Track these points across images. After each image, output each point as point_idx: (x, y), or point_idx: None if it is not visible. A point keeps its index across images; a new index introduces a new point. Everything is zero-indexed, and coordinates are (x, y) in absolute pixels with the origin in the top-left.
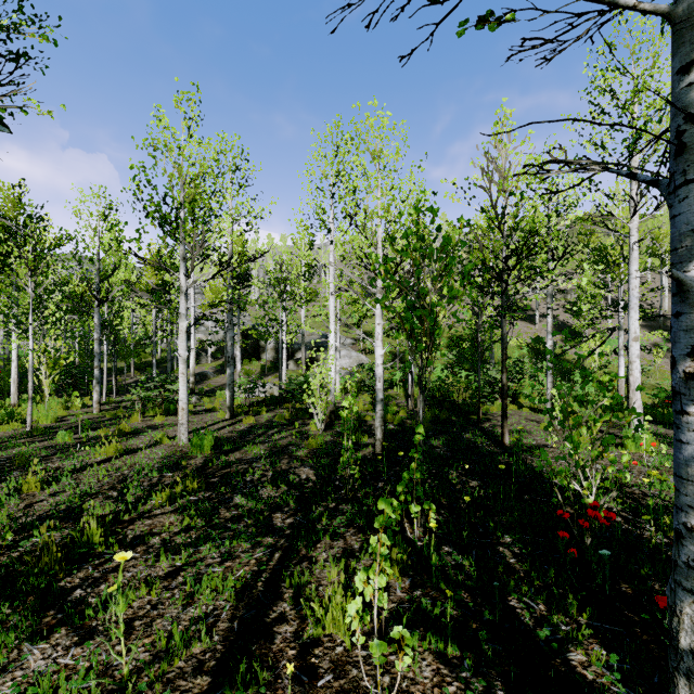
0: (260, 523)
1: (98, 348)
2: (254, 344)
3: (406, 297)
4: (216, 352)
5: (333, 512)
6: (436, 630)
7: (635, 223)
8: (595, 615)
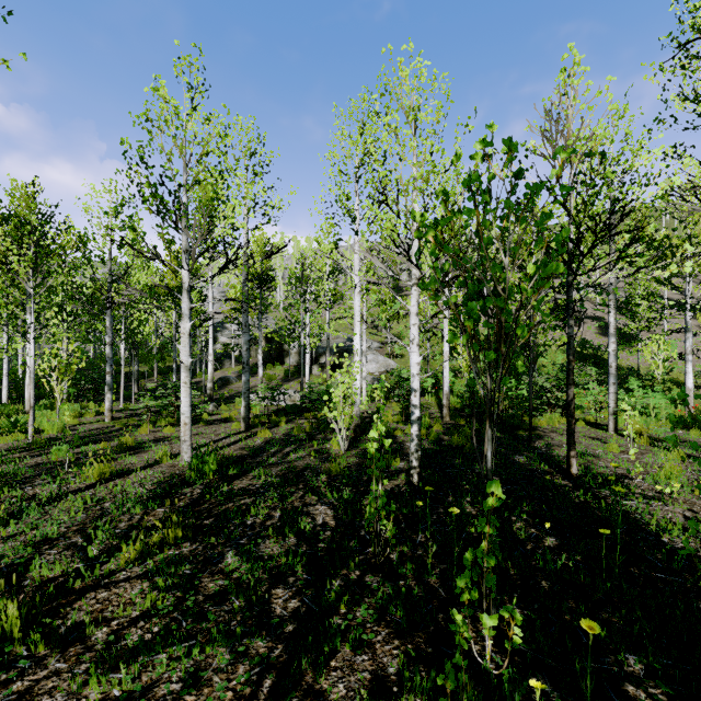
0: (252, 606)
1: (110, 353)
2: (277, 348)
3: (464, 281)
4: (240, 356)
5: (356, 589)
6: None
7: None
8: None
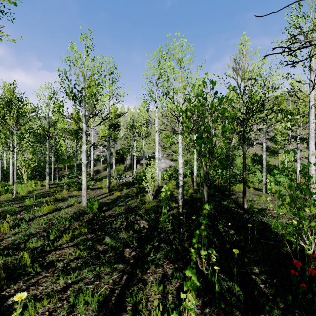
0: (117, 254)
1: (48, 159)
2: (121, 156)
3: (197, 132)
4: (104, 160)
5: (156, 248)
6: None
7: (313, 95)
8: None
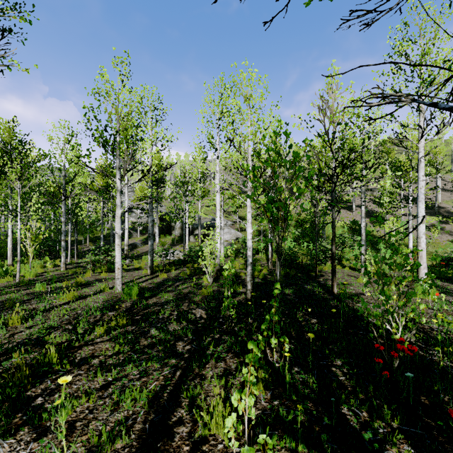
0: (167, 349)
1: (64, 228)
2: (167, 224)
3: (267, 194)
4: (142, 230)
5: (217, 341)
6: (290, 432)
7: (422, 144)
8: (404, 421)
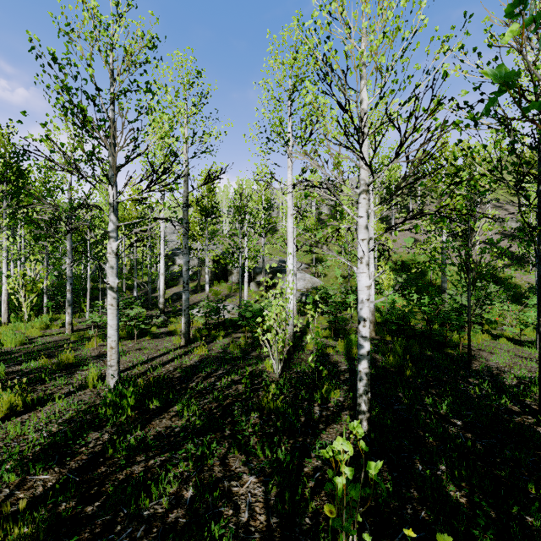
0: None
1: (69, 273)
2: (223, 268)
3: None
4: (193, 275)
5: None
6: None
7: None
8: None
